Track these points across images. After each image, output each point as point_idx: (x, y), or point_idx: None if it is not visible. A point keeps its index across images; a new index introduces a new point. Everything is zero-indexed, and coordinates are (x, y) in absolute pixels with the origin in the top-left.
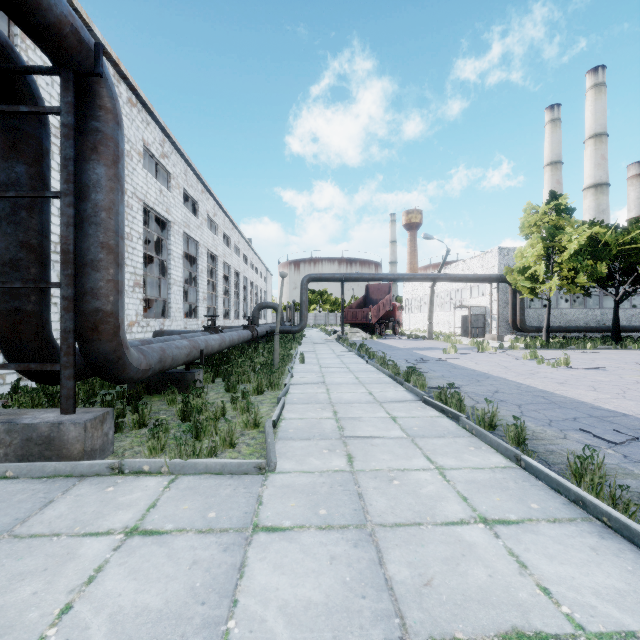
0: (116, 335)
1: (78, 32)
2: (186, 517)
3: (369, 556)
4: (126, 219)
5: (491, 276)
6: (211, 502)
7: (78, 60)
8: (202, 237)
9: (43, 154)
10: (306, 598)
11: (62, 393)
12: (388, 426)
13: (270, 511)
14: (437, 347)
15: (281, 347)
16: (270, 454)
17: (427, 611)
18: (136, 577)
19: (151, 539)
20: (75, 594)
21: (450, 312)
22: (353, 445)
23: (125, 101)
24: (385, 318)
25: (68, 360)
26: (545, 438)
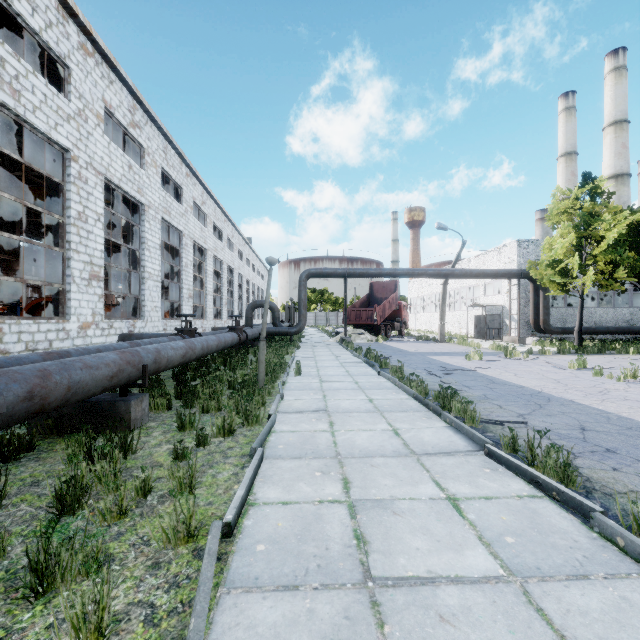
0: None
1: None
2: None
3: None
4: (77, 194)
5: (511, 271)
6: None
7: None
8: (187, 226)
9: None
10: None
11: None
12: (453, 531)
13: None
14: (454, 351)
15: (275, 352)
16: None
17: None
18: None
19: None
20: None
21: (461, 312)
22: (397, 619)
23: (75, 46)
24: (390, 318)
25: None
26: None
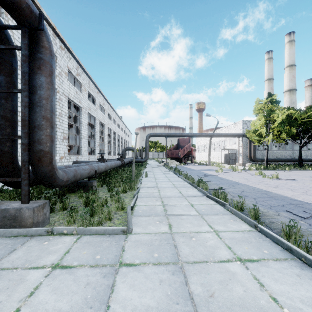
0: (51, 163)
1: (30, 7)
2: (84, 258)
3: (180, 280)
4: (59, 106)
5: (239, 134)
6: (98, 250)
7: (30, 22)
8: (97, 115)
9: (13, 71)
10: (146, 304)
11: (22, 193)
12: (189, 209)
13: (128, 255)
14: (213, 169)
15: (136, 169)
16: (129, 224)
17: (212, 311)
18: (56, 292)
19: (65, 270)
20: (22, 302)
21: (219, 152)
22: (171, 219)
23: (58, 47)
24: (187, 155)
25: (25, 176)
26: (269, 215)
